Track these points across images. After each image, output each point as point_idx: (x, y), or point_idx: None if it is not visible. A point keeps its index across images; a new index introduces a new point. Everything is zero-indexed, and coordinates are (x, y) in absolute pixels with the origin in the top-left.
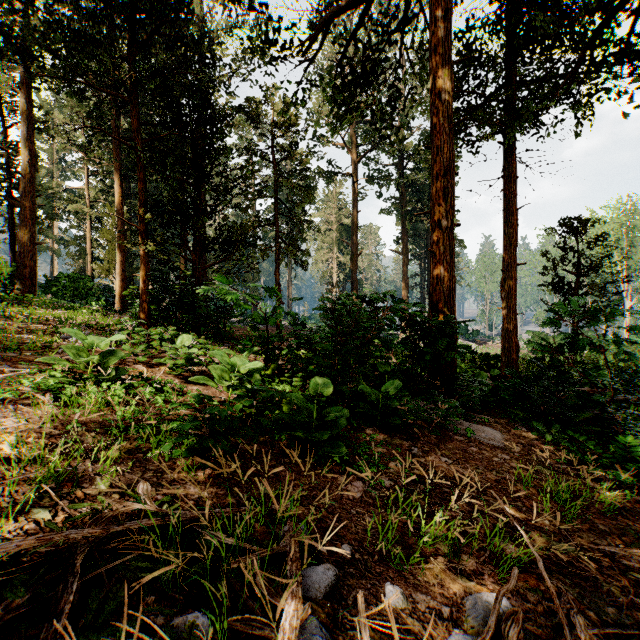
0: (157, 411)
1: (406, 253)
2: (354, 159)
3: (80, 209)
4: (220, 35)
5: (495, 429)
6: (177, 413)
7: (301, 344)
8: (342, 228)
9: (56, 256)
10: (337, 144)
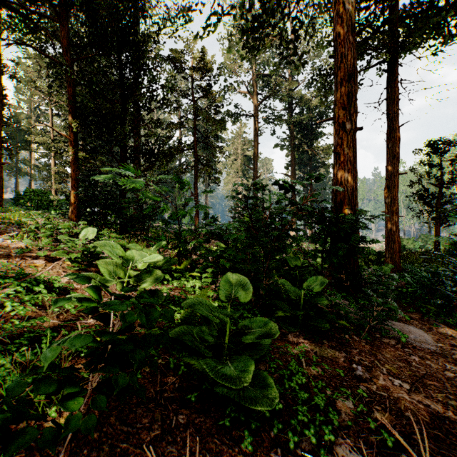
0: (5, 323)
1: (294, 176)
2: (255, 103)
3: (45, 141)
4: (151, 2)
5: (415, 326)
6: (37, 325)
7: (211, 236)
8: (245, 158)
9: (32, 179)
10: (242, 92)
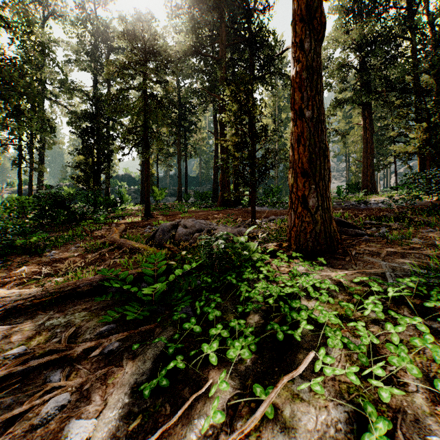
0: None
1: None
2: None
3: None
4: None
5: None
6: None
7: None
8: None
9: None
10: None
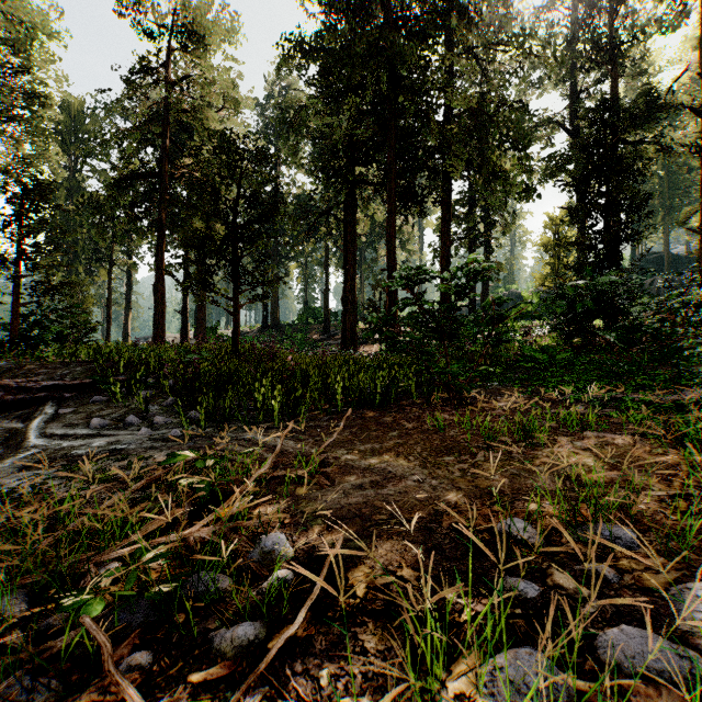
0: None
1: None
2: None
3: None
4: None
5: None
6: None
7: None
8: None
9: None
10: None
